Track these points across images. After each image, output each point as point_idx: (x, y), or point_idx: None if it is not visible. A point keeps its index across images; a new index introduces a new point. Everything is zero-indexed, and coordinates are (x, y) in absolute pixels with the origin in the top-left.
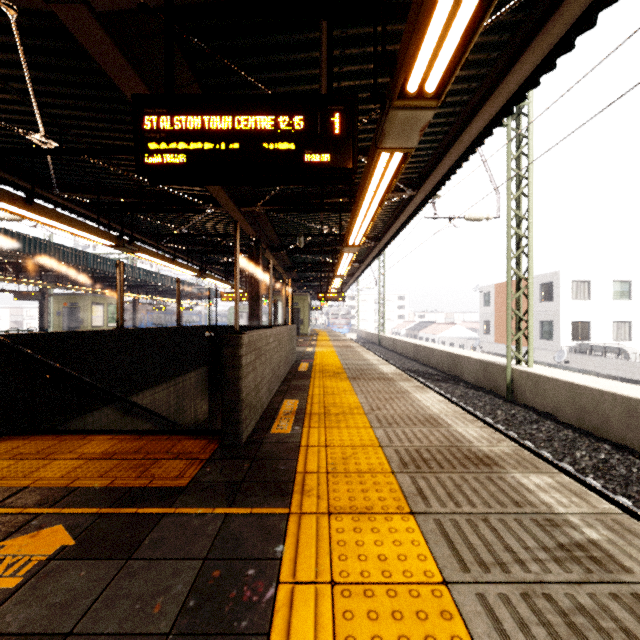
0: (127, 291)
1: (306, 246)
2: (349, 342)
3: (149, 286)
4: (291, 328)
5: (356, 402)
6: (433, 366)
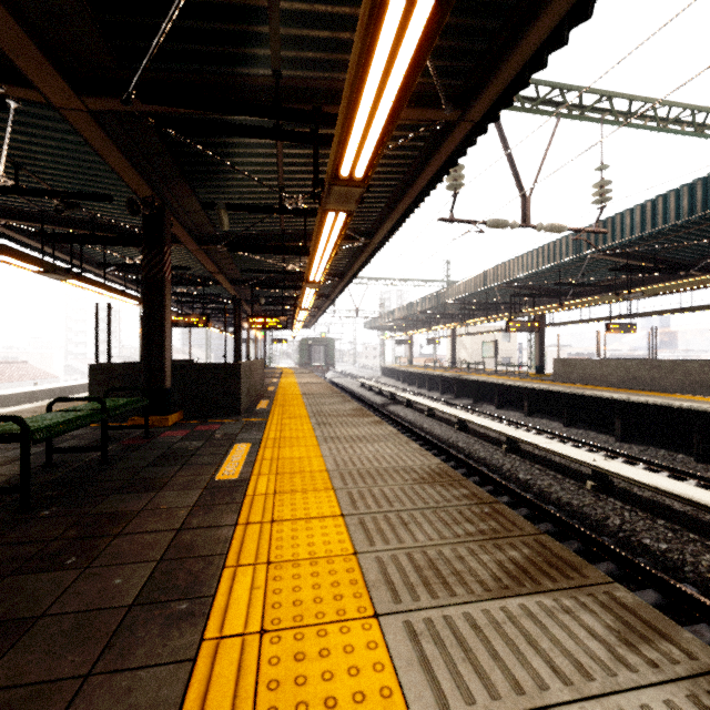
0: None
1: None
2: None
3: None
4: None
5: None
6: None
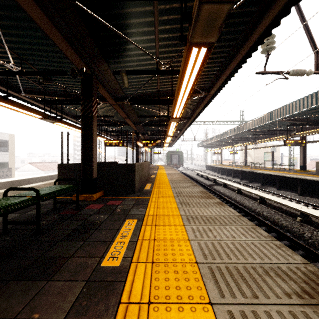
0: None
1: None
2: None
3: None
4: None
5: None
6: None
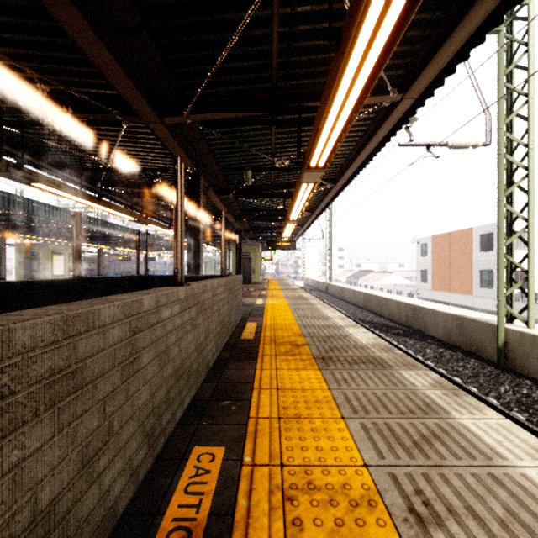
0: (91, 242)
1: (256, 189)
2: (300, 291)
3: (111, 237)
4: (233, 280)
5: (356, 460)
6: (387, 316)
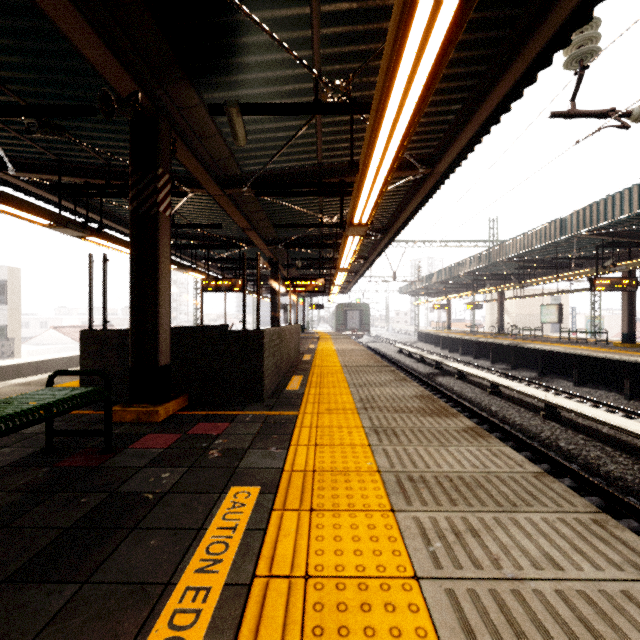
0: None
1: None
2: None
3: None
4: None
5: None
6: None
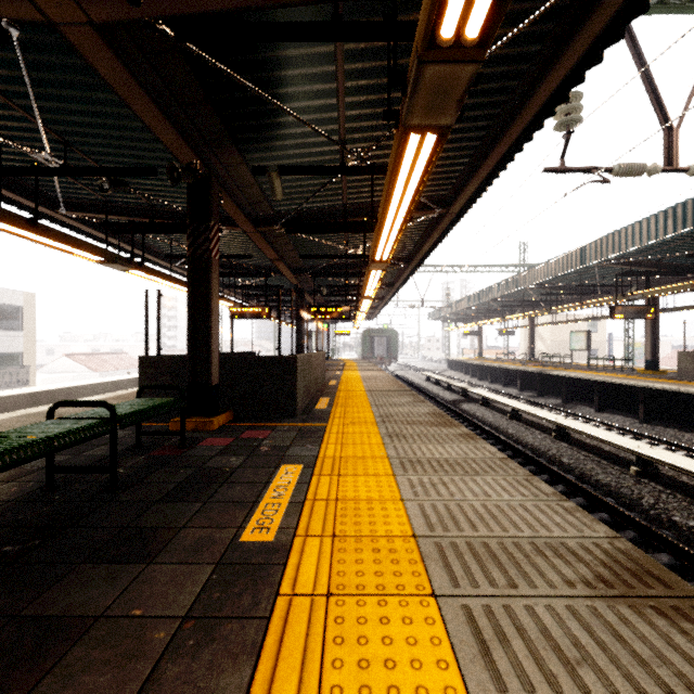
0: None
1: None
2: None
3: None
4: None
5: None
6: None
